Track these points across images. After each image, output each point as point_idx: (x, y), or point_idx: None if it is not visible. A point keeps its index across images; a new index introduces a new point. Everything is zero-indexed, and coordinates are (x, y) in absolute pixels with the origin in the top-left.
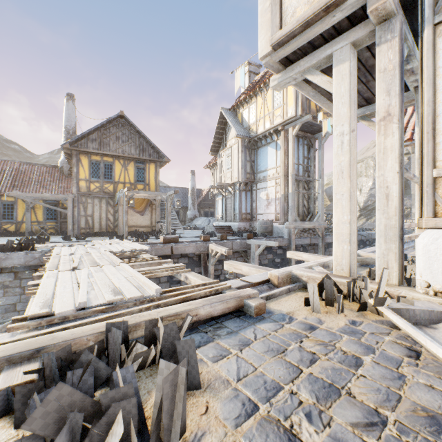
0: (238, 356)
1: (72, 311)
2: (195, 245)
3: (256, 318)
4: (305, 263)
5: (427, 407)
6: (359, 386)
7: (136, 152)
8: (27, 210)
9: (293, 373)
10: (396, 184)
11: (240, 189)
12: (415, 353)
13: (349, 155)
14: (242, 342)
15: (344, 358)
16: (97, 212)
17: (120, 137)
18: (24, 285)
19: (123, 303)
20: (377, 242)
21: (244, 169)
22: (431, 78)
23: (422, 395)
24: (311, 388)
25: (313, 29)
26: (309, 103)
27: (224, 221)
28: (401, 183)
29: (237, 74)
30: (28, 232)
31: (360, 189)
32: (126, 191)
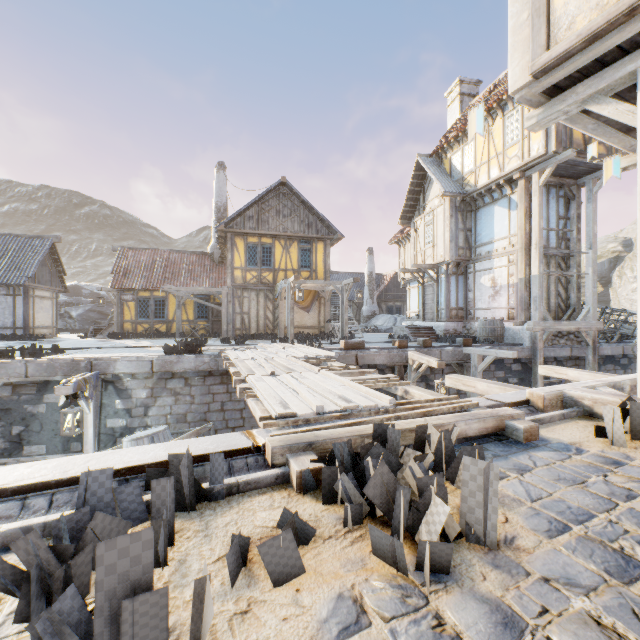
0: (520, 480)
1: (313, 415)
2: (388, 353)
3: (526, 445)
4: (582, 382)
5: None
6: None
7: (300, 229)
8: (178, 308)
9: (604, 504)
10: None
11: (448, 272)
12: None
13: None
14: (519, 467)
15: None
16: (254, 308)
17: (281, 211)
18: (194, 393)
19: (358, 412)
20: None
21: (454, 242)
22: None
23: None
24: (636, 521)
25: (604, 42)
26: (570, 131)
27: (422, 320)
28: None
29: (472, 117)
30: (179, 333)
31: None
32: (291, 281)
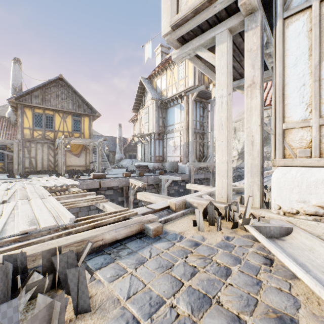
0: (132, 275)
1: None
2: (119, 180)
3: (154, 239)
4: (197, 193)
5: (276, 308)
6: (227, 294)
7: (73, 108)
8: None
9: (175, 287)
10: (258, 134)
11: (155, 138)
12: (269, 261)
13: (227, 112)
14: (139, 261)
15: (218, 269)
16: (40, 154)
17: (60, 95)
18: None
19: (37, 232)
20: (245, 176)
21: (157, 123)
22: (281, 57)
23: (273, 298)
24: (188, 300)
25: (200, 15)
26: (203, 77)
27: (143, 162)
28: (262, 133)
29: (146, 47)
30: None
31: (239, 140)
32: (63, 138)
